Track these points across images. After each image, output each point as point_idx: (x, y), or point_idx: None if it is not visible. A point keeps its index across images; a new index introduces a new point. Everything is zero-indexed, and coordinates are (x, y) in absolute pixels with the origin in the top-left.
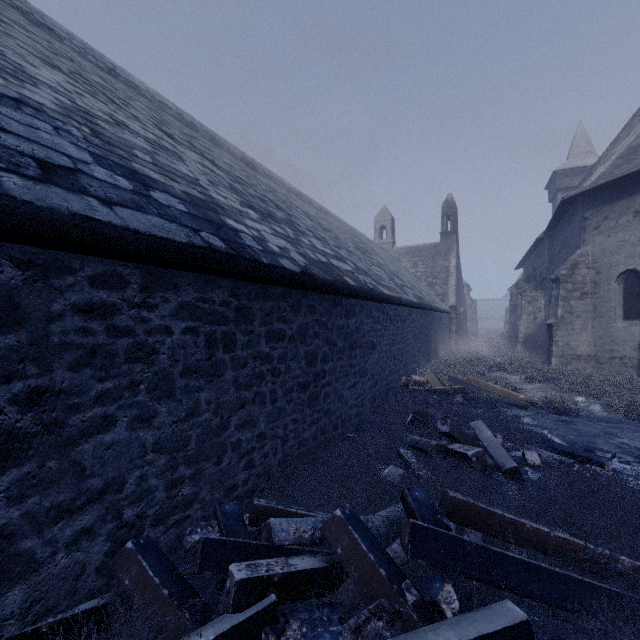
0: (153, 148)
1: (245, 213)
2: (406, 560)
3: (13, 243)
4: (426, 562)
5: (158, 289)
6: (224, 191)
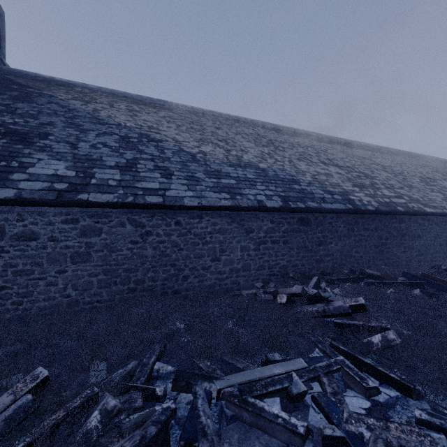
0: (326, 177)
1: (354, 190)
2: (402, 280)
3: (321, 213)
4: (405, 278)
5: (338, 218)
6: (346, 183)
